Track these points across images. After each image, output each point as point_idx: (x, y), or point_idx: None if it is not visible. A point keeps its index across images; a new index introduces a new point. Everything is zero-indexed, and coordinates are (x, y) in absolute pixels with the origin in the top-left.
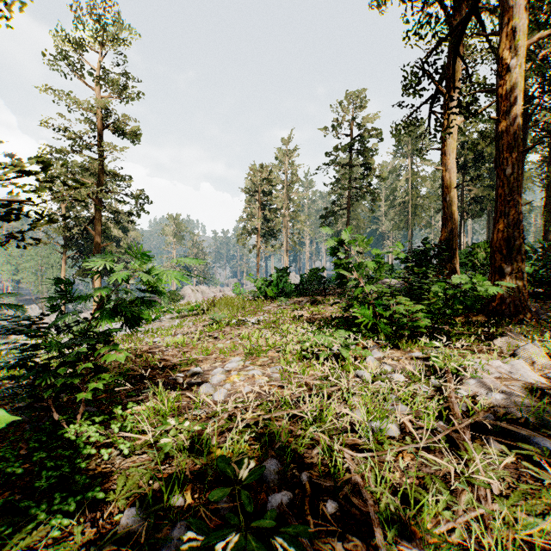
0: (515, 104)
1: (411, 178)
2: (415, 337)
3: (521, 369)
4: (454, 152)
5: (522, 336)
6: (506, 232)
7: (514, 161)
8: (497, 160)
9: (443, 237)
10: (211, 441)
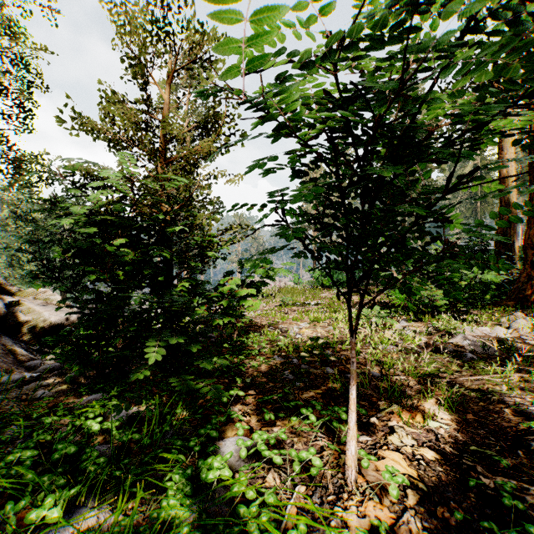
0: None
1: (479, 163)
2: (437, 314)
3: (498, 332)
4: (511, 147)
5: (523, 315)
6: None
7: None
8: (528, 168)
9: (499, 230)
10: (300, 346)
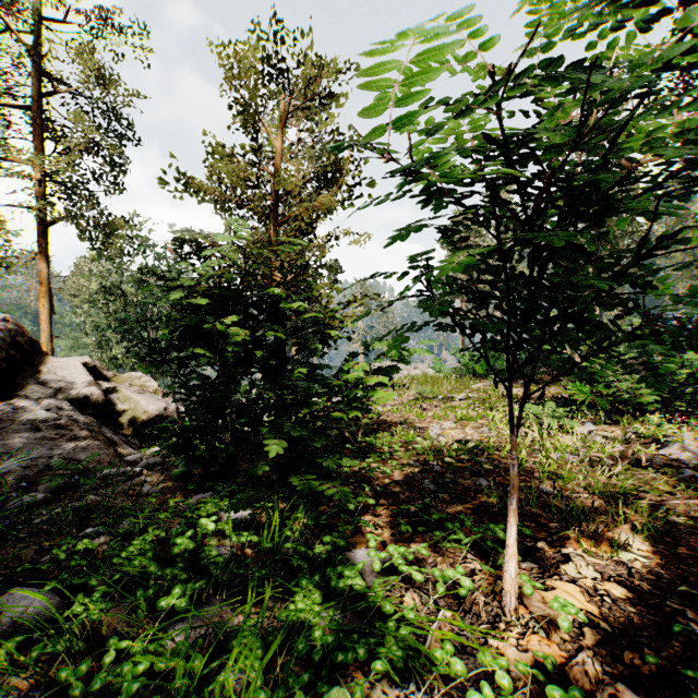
0: None
1: None
2: (641, 415)
3: None
4: None
5: None
6: None
7: None
8: None
9: None
10: (443, 450)
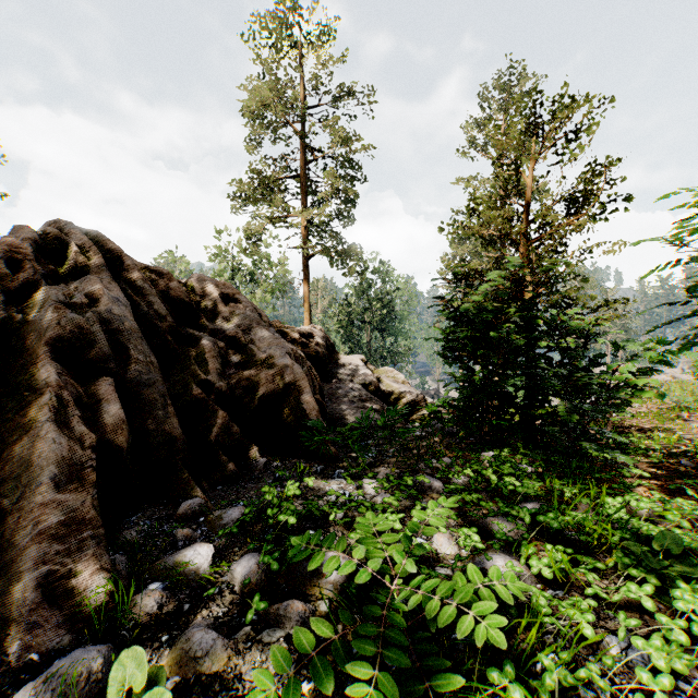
0: None
1: None
2: None
3: None
4: None
5: None
6: None
7: None
8: None
9: None
10: None
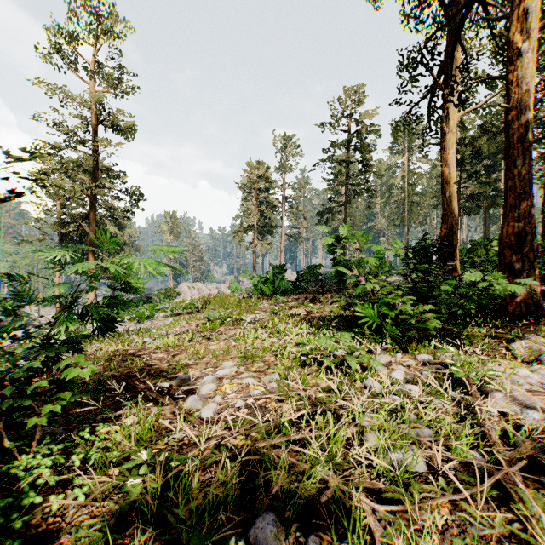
0: (526, 91)
1: (407, 175)
2: (424, 339)
3: None
4: (454, 147)
5: (543, 339)
6: (516, 227)
7: (525, 151)
8: (506, 151)
9: (443, 233)
10: (192, 481)
